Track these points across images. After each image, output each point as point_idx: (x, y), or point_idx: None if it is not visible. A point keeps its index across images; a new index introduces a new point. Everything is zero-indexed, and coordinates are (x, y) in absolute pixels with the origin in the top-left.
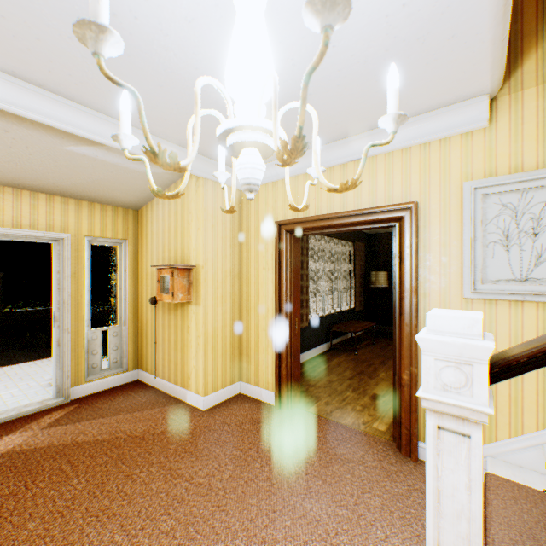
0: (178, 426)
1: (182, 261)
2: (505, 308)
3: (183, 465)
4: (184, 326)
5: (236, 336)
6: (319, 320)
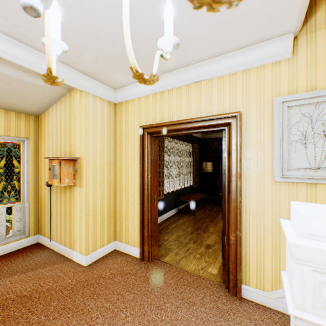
0: (62, 283)
1: (70, 154)
2: (303, 188)
3: (60, 322)
4: (71, 203)
5: (112, 208)
6: (171, 193)
